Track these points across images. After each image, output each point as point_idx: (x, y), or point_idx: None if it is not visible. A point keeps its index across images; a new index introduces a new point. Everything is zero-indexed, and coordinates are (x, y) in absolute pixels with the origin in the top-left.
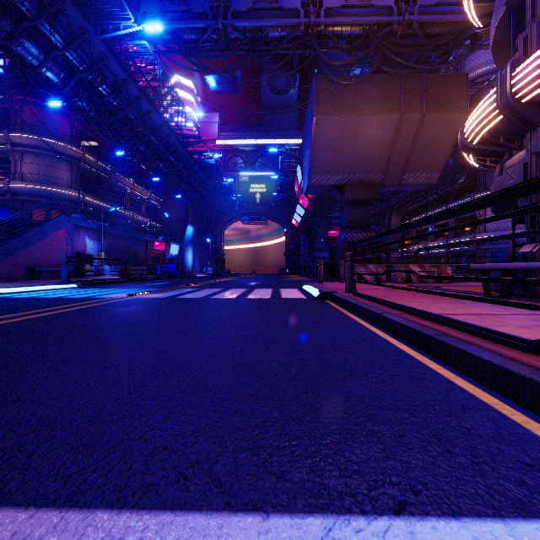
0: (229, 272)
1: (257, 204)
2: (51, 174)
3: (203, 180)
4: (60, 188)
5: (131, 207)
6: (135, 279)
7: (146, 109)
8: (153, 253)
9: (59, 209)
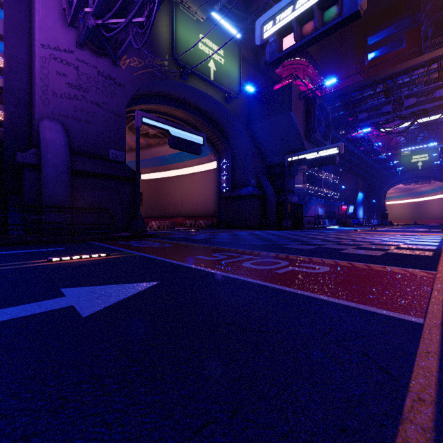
0: (390, 223)
1: (419, 170)
2: (296, 179)
3: (374, 166)
4: (300, 185)
5: (323, 186)
6: (349, 226)
7: (352, 149)
8: (340, 212)
9: (298, 194)
